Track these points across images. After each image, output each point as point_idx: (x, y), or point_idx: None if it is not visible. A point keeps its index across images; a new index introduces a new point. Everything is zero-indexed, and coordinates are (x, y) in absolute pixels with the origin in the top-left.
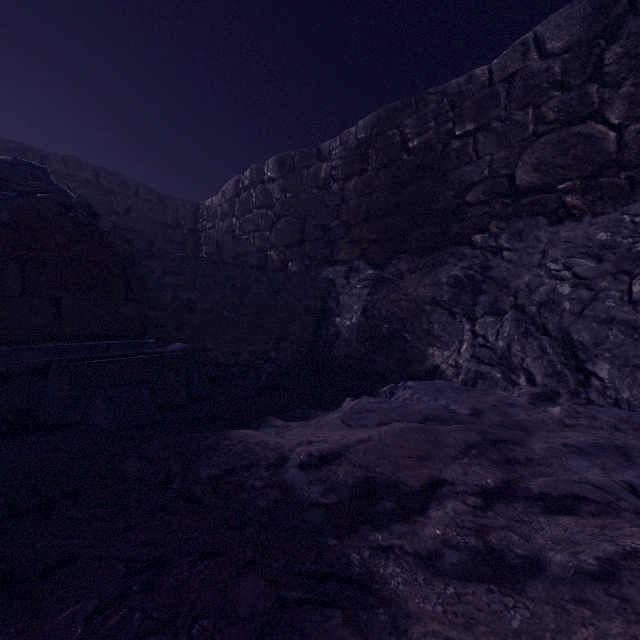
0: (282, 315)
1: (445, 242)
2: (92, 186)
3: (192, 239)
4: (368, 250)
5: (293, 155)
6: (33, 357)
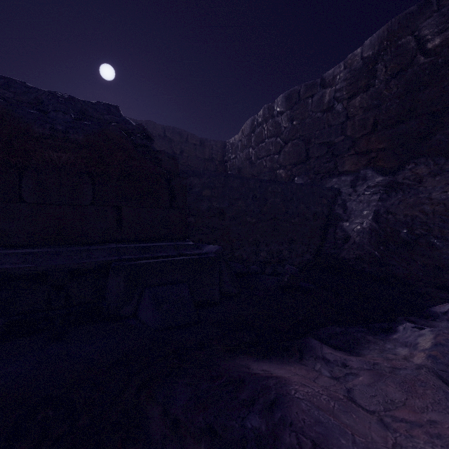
0: (293, 220)
1: None
2: (161, 138)
3: (221, 167)
4: (376, 159)
5: (298, 89)
6: (98, 256)
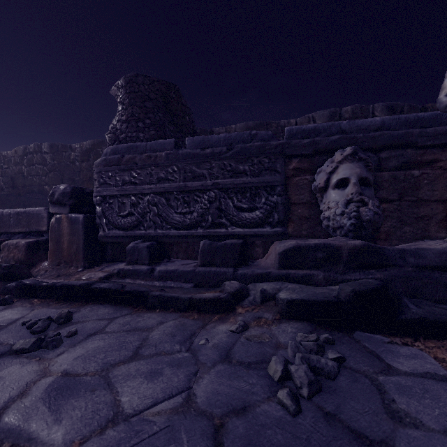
0: None
1: None
2: None
3: None
4: None
5: (58, 145)
6: None
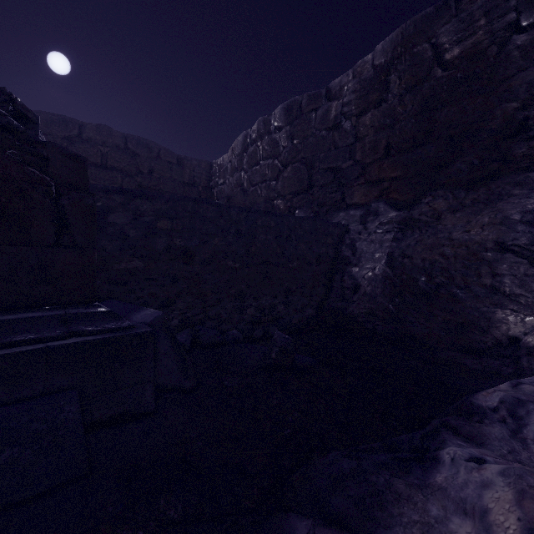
0: (291, 265)
1: (504, 169)
2: (121, 150)
3: (206, 195)
4: (389, 190)
5: (300, 100)
6: None
